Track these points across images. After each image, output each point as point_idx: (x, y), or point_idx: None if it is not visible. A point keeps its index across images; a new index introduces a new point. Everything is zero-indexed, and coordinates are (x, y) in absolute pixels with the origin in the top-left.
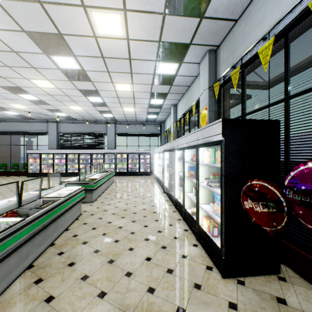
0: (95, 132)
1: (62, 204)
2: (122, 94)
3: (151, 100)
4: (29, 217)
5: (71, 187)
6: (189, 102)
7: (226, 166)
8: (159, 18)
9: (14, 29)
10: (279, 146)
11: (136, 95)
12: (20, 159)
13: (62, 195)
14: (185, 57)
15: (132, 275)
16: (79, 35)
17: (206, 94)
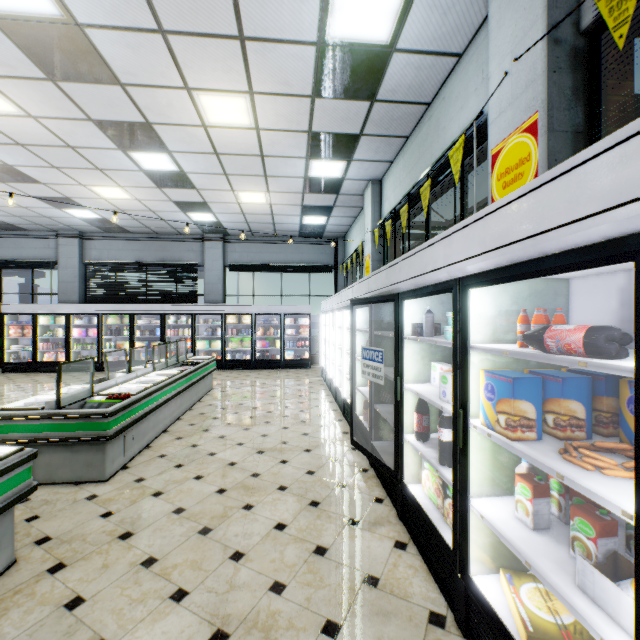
0: (176, 261)
1: None
2: (227, 140)
3: (312, 163)
4: None
5: None
6: (428, 155)
7: None
8: None
9: None
10: None
11: (268, 145)
12: None
13: None
14: None
15: None
16: None
17: (535, 64)
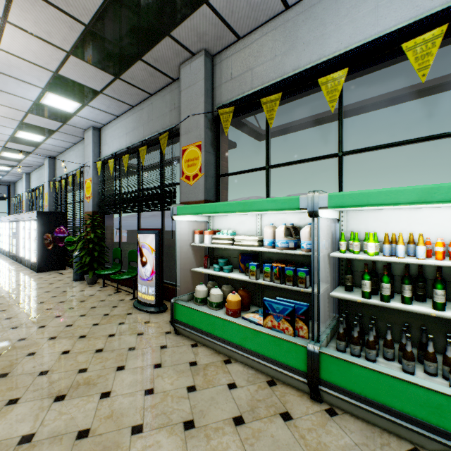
0: None
1: None
2: None
3: None
4: None
5: None
6: (41, 179)
7: (39, 230)
8: (3, 141)
9: None
10: (65, 222)
11: None
12: None
13: None
14: (30, 155)
15: None
16: None
17: (48, 184)
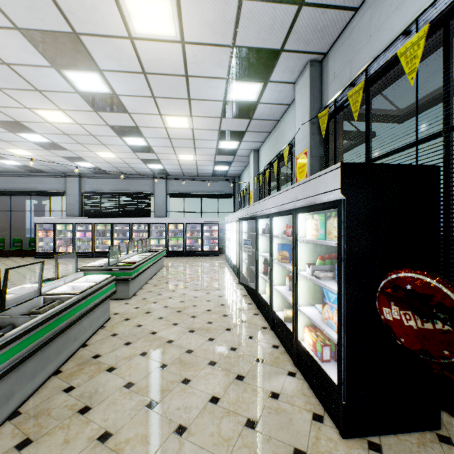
0: (137, 191)
1: (74, 305)
2: (176, 133)
3: (220, 142)
4: (12, 331)
5: (94, 277)
6: (278, 145)
7: (348, 245)
8: (232, 6)
9: (1, 26)
10: (438, 211)
11: (197, 135)
12: (25, 231)
13: (78, 290)
14: (273, 72)
15: (186, 432)
16: (105, 36)
17: (307, 130)
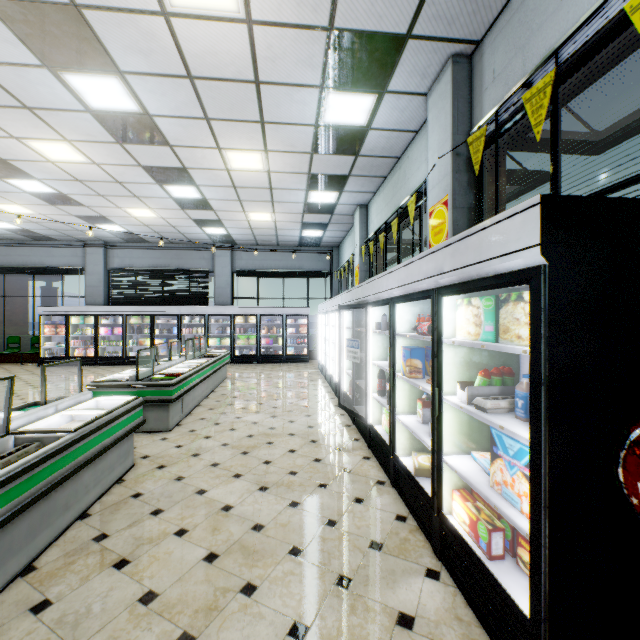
0: (189, 268)
1: (63, 452)
2: (244, 178)
3: (311, 193)
4: None
5: (109, 399)
6: (399, 195)
7: (554, 355)
8: None
9: None
10: None
11: (276, 182)
12: (27, 326)
13: (79, 421)
14: (393, 76)
15: None
16: (123, 10)
17: (447, 166)
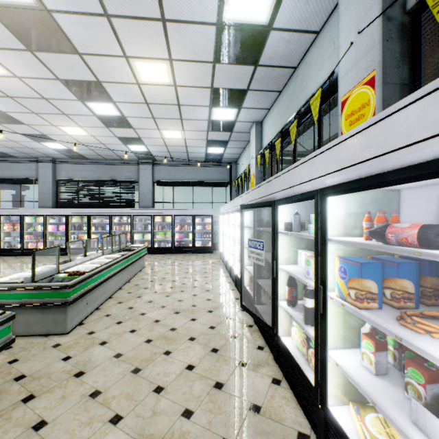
0: (119, 179)
1: None
2: (154, 93)
3: (214, 110)
4: None
5: None
6: (295, 103)
7: None
8: None
9: None
10: None
11: (183, 97)
12: None
13: None
14: None
15: None
16: None
17: (373, 36)
